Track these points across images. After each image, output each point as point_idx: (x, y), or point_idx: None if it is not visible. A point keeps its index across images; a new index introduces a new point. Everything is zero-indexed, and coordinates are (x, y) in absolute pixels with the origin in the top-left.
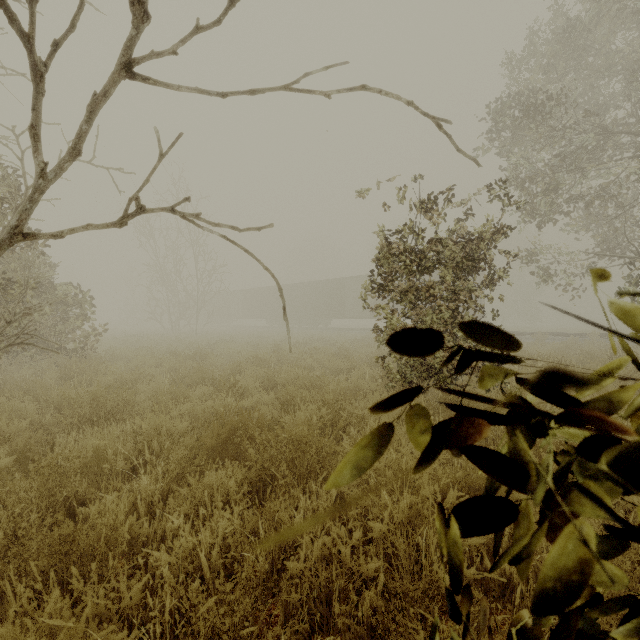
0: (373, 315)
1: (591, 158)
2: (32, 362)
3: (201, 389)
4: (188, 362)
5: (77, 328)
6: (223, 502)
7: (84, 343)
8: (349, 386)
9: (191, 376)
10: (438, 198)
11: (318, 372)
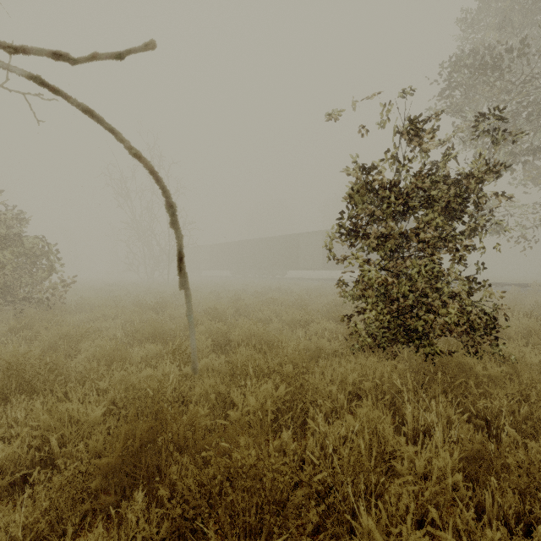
0: (325, 266)
1: None
2: None
3: (145, 349)
4: (147, 313)
5: (45, 279)
6: None
7: (51, 294)
8: (309, 345)
9: (141, 332)
10: (424, 121)
11: (275, 325)
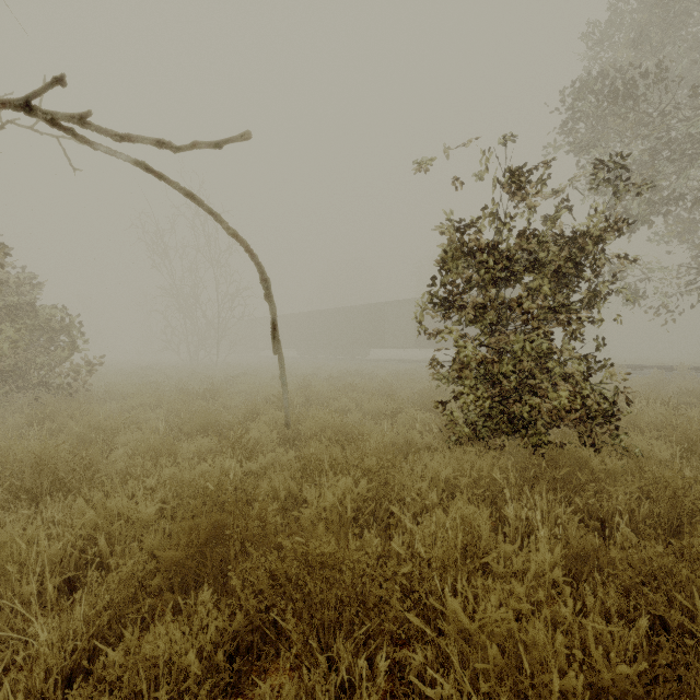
0: (418, 344)
1: (694, 149)
2: (7, 401)
3: (198, 443)
4: (195, 402)
5: (65, 360)
6: (174, 696)
7: (73, 378)
8: (396, 439)
9: (190, 423)
10: (530, 172)
11: (355, 416)
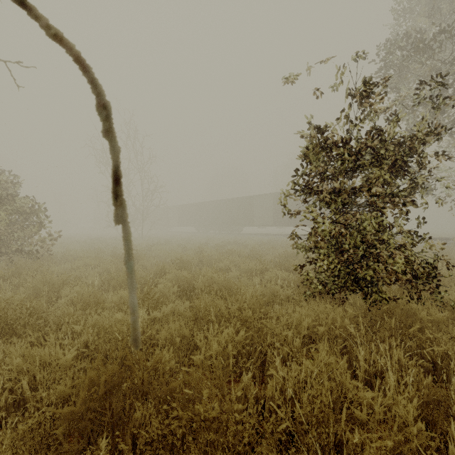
0: (275, 223)
1: None
2: None
3: (118, 295)
4: (122, 263)
5: (34, 234)
6: None
7: (40, 246)
8: (264, 292)
9: (115, 279)
10: (374, 85)
11: (234, 273)
